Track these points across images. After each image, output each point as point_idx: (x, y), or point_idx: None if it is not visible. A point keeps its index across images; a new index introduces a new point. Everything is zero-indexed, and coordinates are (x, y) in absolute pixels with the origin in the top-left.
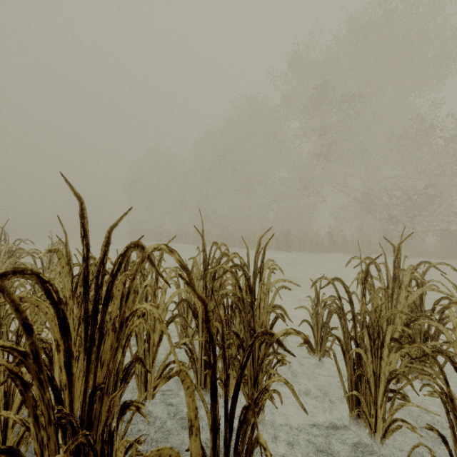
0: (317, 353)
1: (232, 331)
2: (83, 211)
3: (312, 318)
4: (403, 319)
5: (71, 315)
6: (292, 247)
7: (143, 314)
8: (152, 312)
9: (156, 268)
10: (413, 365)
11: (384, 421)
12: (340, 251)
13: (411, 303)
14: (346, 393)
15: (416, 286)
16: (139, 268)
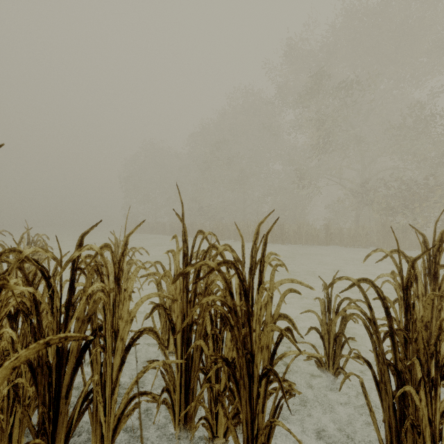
0: (328, 368)
1: (220, 357)
2: None
3: (322, 325)
4: None
5: None
6: (287, 240)
7: (100, 327)
8: None
9: None
10: None
11: None
12: (337, 244)
13: None
14: (383, 443)
15: None
16: None
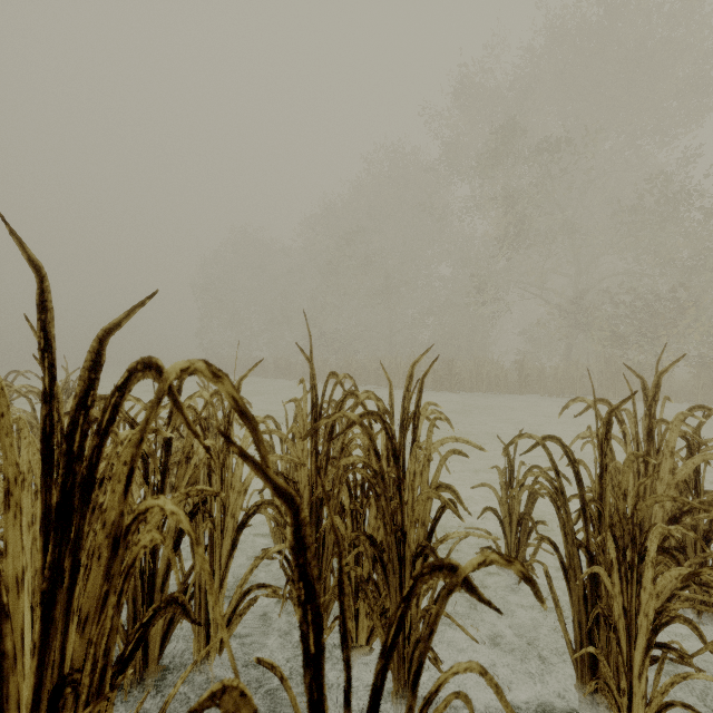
0: None
1: (363, 533)
2: (45, 295)
3: (501, 505)
4: (668, 509)
5: (16, 518)
6: (459, 385)
7: (203, 500)
8: (176, 518)
9: (186, 417)
10: (692, 594)
11: (645, 702)
12: (536, 392)
13: (682, 481)
14: (571, 646)
15: (687, 450)
16: (152, 417)
